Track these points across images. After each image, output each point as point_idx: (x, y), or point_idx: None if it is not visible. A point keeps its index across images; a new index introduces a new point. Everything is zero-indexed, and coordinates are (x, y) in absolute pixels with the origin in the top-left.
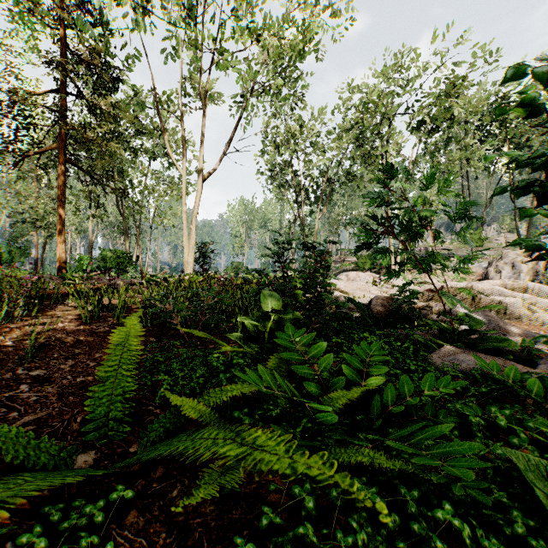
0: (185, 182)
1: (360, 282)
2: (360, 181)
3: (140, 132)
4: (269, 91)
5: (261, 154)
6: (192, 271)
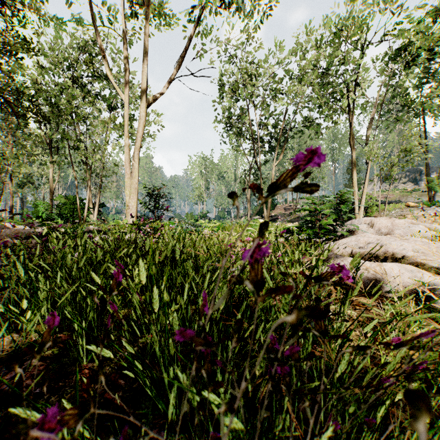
0: (127, 110)
1: (417, 237)
2: (319, 127)
3: (96, 76)
4: (228, 5)
5: (219, 102)
6: (134, 217)
